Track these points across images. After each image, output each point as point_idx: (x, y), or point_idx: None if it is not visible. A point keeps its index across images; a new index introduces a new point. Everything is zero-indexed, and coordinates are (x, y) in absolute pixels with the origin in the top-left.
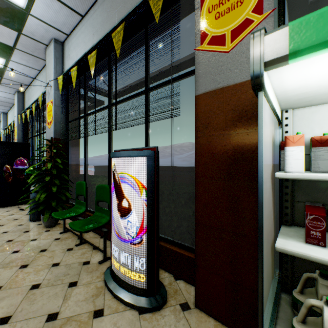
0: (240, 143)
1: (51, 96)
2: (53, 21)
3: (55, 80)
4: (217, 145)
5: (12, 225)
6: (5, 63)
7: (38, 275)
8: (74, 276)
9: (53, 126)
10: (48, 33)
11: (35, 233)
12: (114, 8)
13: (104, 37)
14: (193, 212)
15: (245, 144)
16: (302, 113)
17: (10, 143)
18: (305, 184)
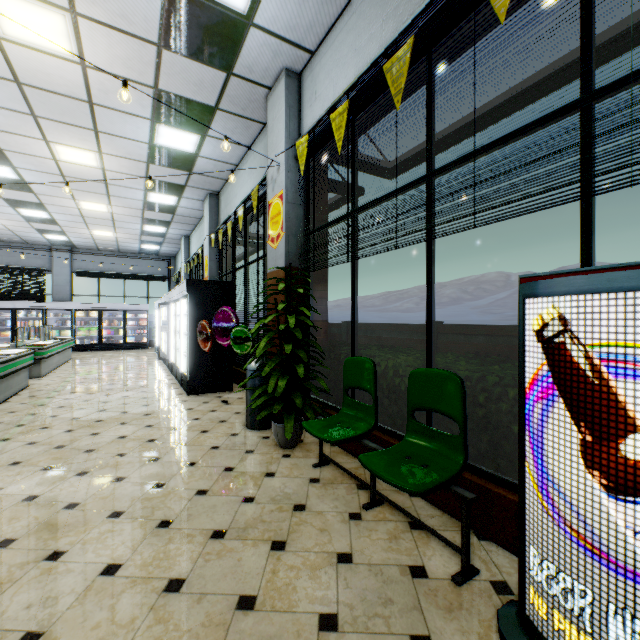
0: None
1: (279, 184)
2: (290, 27)
3: (287, 151)
4: None
5: (221, 434)
6: (199, 143)
7: (319, 584)
8: (410, 613)
9: (284, 244)
10: (276, 60)
11: (266, 458)
12: None
13: (428, 4)
14: None
15: None
16: None
17: (205, 282)
18: None
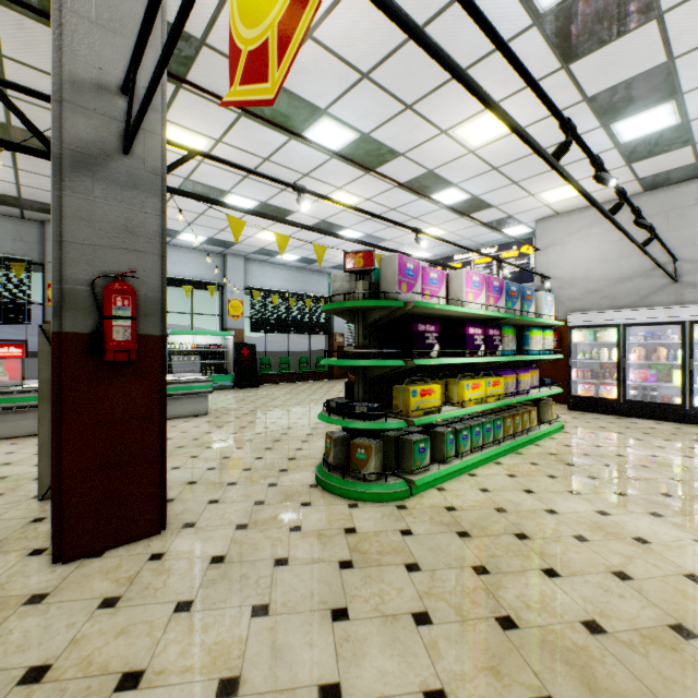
0: None
1: None
2: None
3: None
4: None
5: None
6: None
7: None
8: None
9: None
10: None
11: None
12: None
13: None
14: (32, 371)
15: None
16: None
17: None
18: None
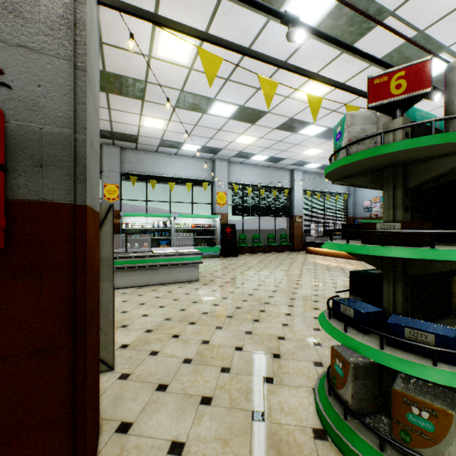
0: (114, 222)
1: None
2: None
3: None
4: None
5: None
6: None
7: None
8: None
9: None
10: None
11: None
12: None
13: None
14: None
15: (115, 222)
16: (125, 218)
17: None
18: (125, 230)
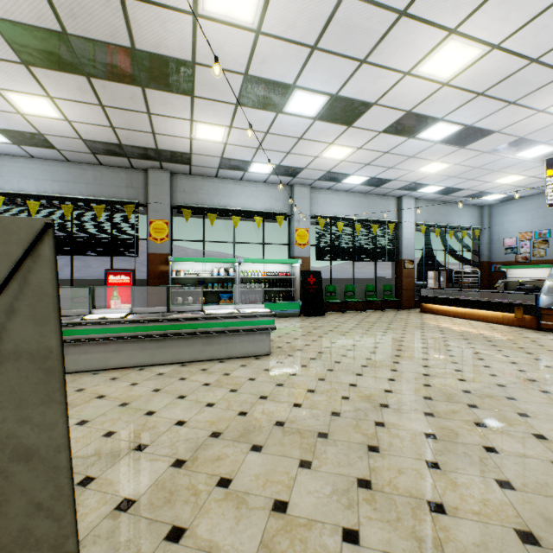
0: (163, 270)
1: None
2: None
3: None
4: (156, 269)
5: None
6: None
7: None
8: None
9: None
10: None
11: None
12: (84, 181)
13: (77, 197)
14: (140, 295)
15: (164, 270)
16: (176, 263)
17: None
18: (177, 280)
